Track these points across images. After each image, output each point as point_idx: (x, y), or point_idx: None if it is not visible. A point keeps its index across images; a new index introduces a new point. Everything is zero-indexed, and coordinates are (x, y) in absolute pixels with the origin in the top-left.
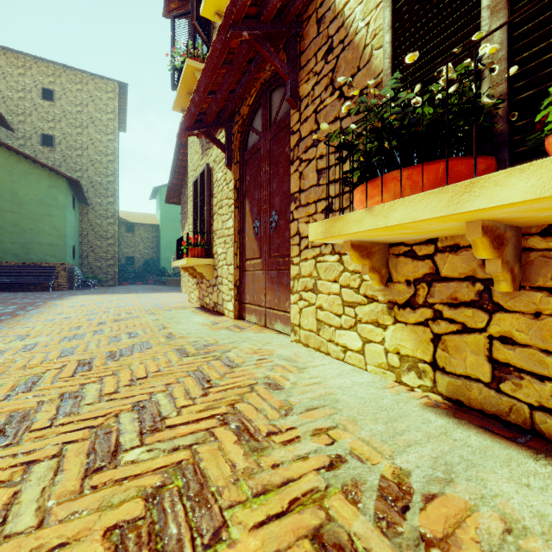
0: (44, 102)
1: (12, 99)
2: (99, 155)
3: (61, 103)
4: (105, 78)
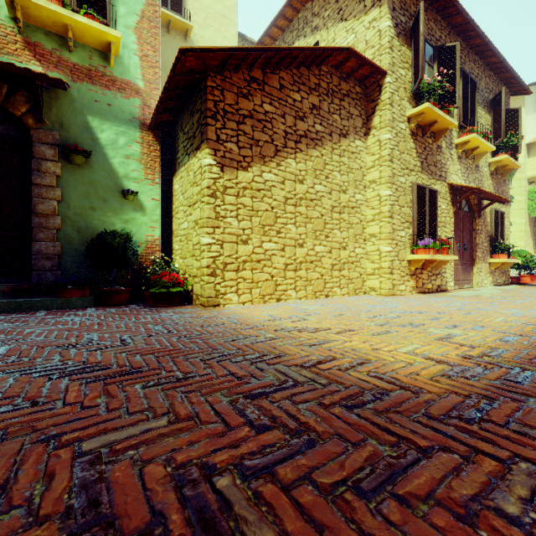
0: None
1: None
2: None
3: None
4: None
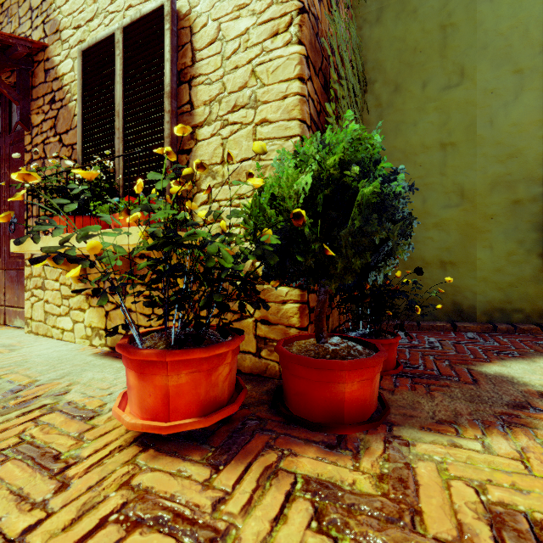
0: None
1: None
2: None
3: None
4: None
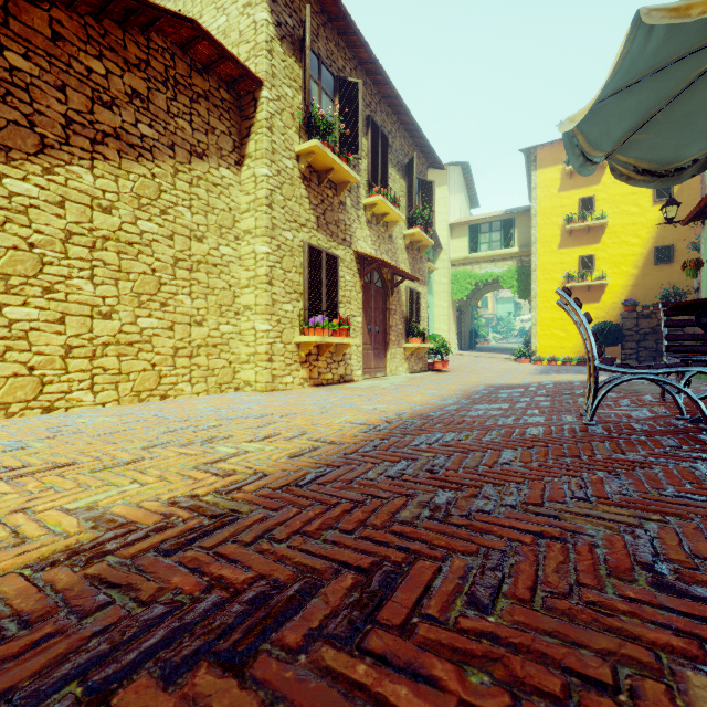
0: None
1: None
2: None
3: None
4: None
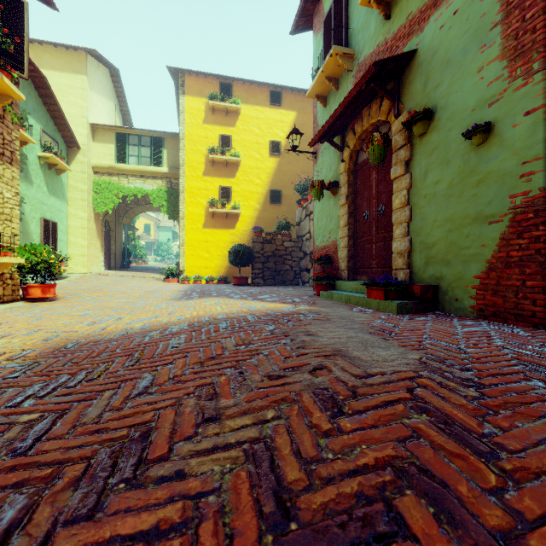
0: None
1: None
2: None
3: None
4: None
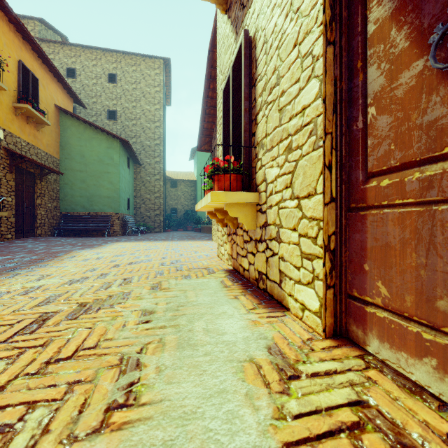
0: (109, 84)
1: (88, 86)
2: (148, 123)
3: (121, 84)
4: (153, 58)
